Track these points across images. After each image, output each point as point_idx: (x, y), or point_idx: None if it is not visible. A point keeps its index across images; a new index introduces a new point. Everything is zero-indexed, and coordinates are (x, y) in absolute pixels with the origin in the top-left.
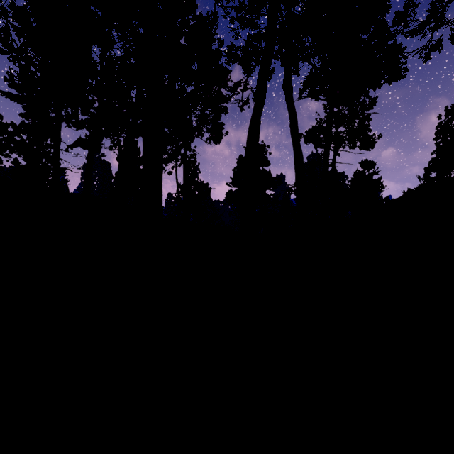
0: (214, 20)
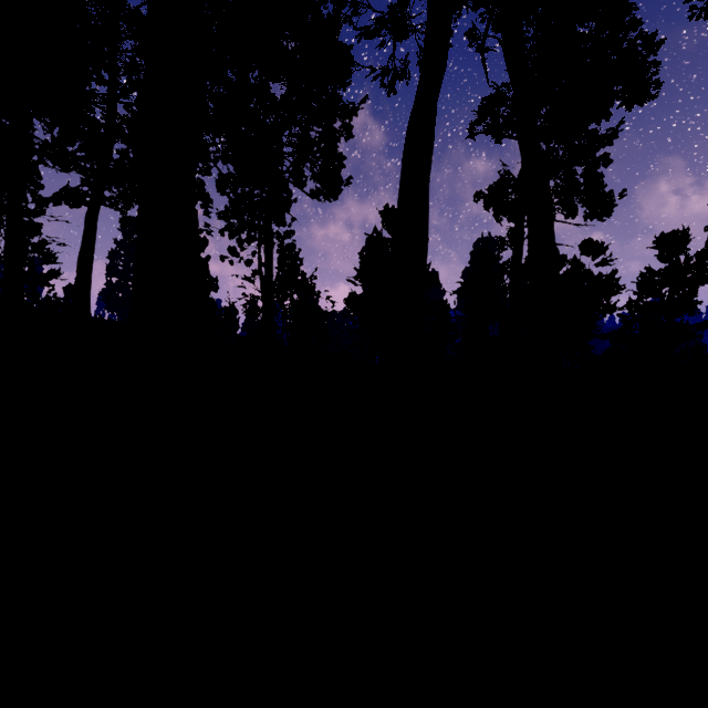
0: None
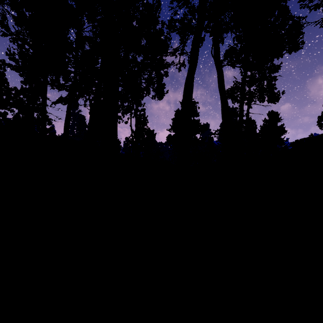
0: (158, 6)
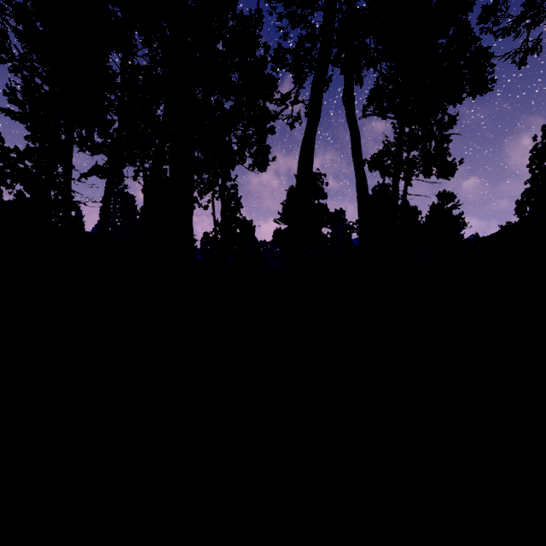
0: (258, 20)
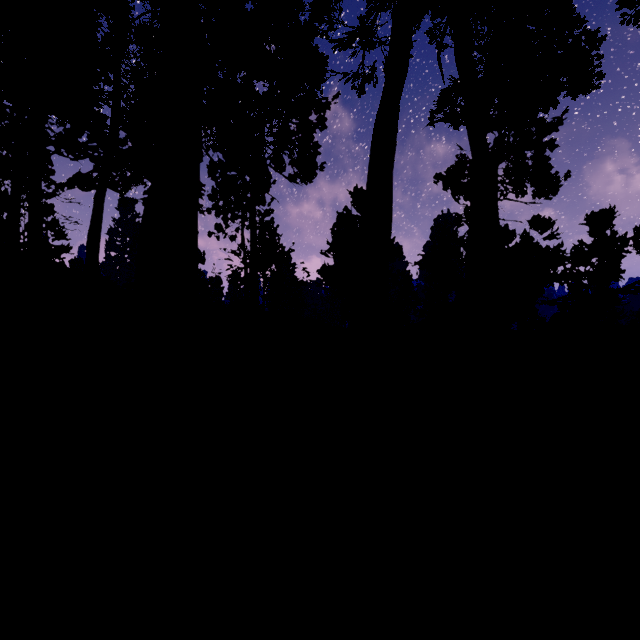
0: None
